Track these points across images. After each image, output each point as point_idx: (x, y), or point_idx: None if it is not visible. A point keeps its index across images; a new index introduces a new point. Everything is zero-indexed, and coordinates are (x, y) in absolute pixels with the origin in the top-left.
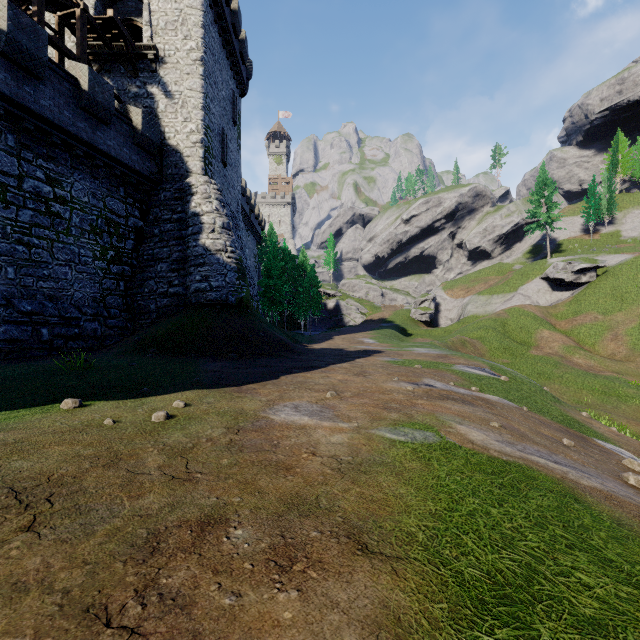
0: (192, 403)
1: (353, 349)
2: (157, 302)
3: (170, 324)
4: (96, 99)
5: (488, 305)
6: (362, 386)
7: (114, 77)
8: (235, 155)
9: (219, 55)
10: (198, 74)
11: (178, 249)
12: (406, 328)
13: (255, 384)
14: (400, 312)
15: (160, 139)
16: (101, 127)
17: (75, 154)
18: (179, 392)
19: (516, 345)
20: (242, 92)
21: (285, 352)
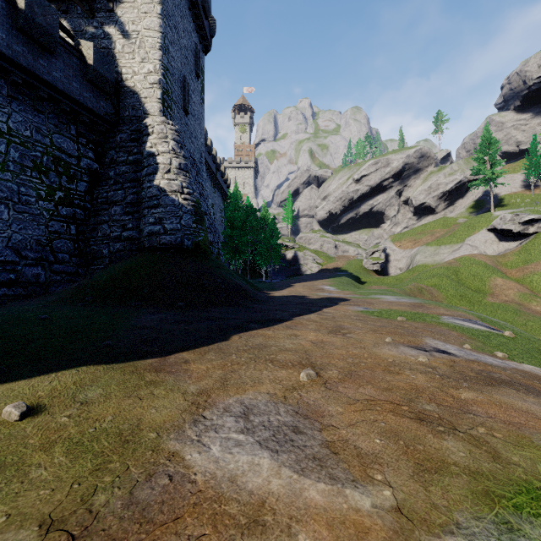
0: (49, 404)
1: (316, 296)
2: (110, 247)
3: (117, 269)
4: (35, 20)
5: (436, 255)
6: (349, 354)
7: (71, 18)
8: (198, 107)
9: (180, 2)
10: (156, 13)
11: (133, 191)
12: (359, 276)
13: (191, 351)
14: (353, 262)
15: (117, 80)
16: (45, 55)
17: (12, 81)
18: (54, 372)
19: (472, 292)
20: (206, 49)
21: (244, 300)
